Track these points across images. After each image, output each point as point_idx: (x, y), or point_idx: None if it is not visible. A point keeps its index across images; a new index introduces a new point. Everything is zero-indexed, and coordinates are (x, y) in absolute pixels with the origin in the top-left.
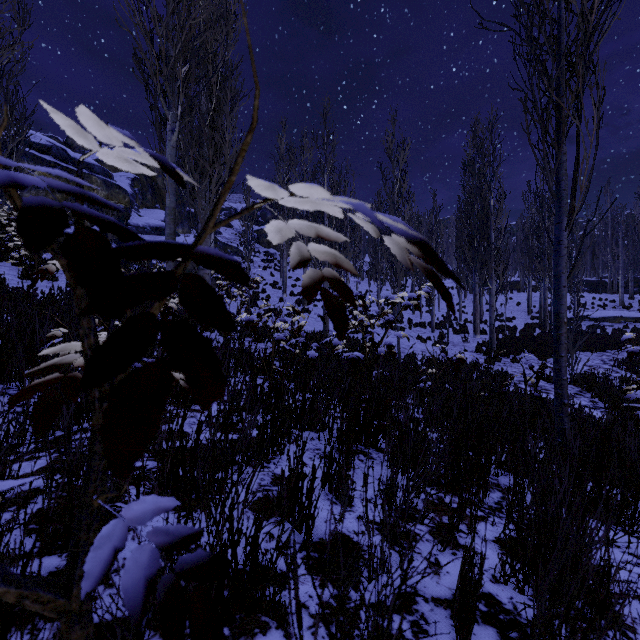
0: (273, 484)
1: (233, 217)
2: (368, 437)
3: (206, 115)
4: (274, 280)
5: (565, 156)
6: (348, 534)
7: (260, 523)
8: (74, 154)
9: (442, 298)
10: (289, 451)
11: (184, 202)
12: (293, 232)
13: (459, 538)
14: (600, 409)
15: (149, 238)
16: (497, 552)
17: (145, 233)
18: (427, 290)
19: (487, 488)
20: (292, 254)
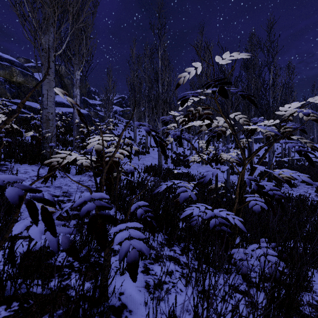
0: None
1: None
2: None
3: None
4: (130, 135)
5: None
6: None
7: None
8: (1, 54)
9: None
10: None
11: (81, 94)
12: None
13: None
14: None
15: None
16: None
17: None
18: None
19: None
20: None
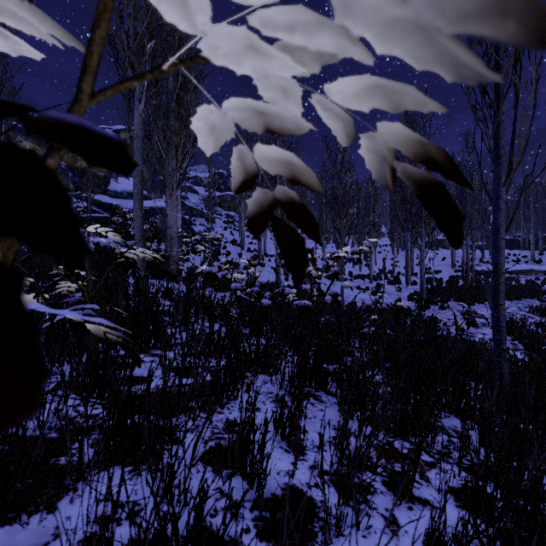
0: (226, 431)
1: (127, 81)
2: (318, 380)
3: (173, 92)
4: (234, 238)
5: (504, 116)
6: (301, 487)
7: (204, 495)
8: None
9: (439, 226)
10: (241, 401)
11: (156, 172)
12: (231, 128)
13: (413, 489)
14: (520, 351)
15: (126, 202)
16: (453, 504)
17: (122, 198)
18: (369, 245)
19: (436, 433)
20: (233, 169)
